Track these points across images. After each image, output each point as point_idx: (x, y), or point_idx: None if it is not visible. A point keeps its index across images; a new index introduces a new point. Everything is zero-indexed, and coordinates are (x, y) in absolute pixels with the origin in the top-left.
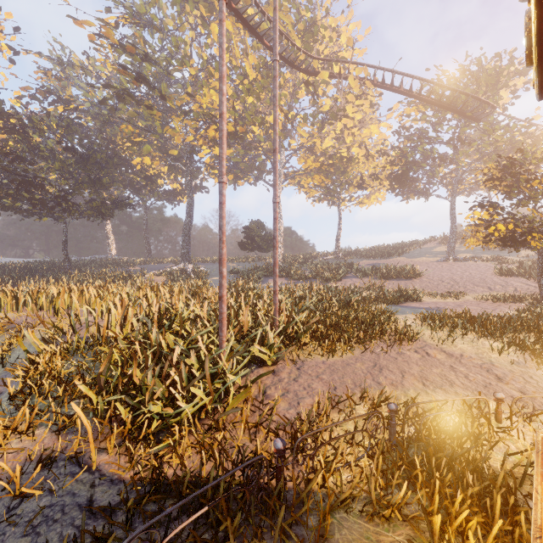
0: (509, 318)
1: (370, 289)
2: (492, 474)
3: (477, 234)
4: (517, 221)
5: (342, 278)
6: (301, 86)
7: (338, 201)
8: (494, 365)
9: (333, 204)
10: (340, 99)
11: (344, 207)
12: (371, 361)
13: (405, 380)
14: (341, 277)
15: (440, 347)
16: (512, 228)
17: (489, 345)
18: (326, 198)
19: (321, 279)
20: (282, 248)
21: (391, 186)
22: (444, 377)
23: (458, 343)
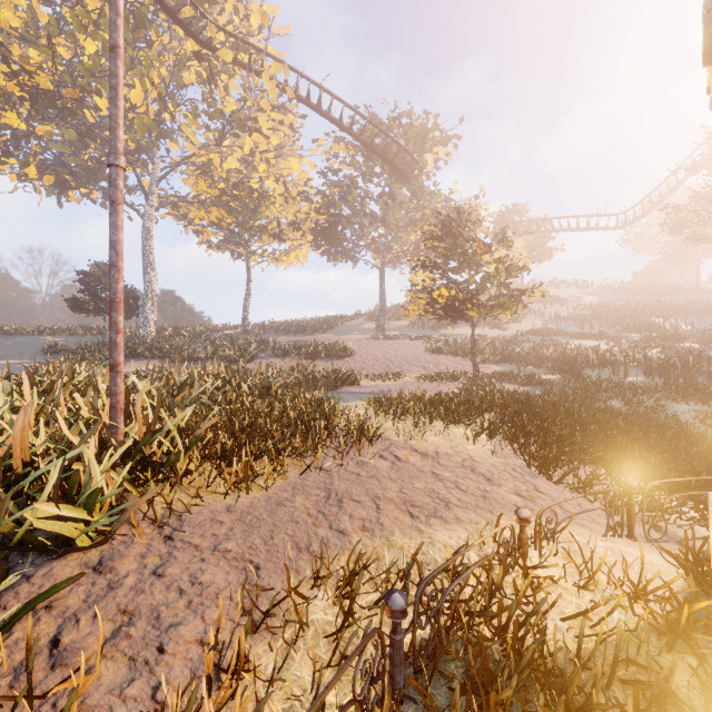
0: (466, 397)
1: (294, 373)
2: (606, 708)
3: (419, 301)
4: (459, 287)
5: (254, 358)
6: (189, 64)
7: (247, 253)
8: (475, 460)
9: (238, 257)
10: (250, 103)
11: (255, 263)
12: (320, 486)
13: (384, 514)
14: (252, 357)
15: (409, 444)
16: (453, 295)
17: (460, 433)
18: (228, 246)
19: (221, 360)
20: (155, 313)
21: (316, 241)
22: (434, 495)
23: (427, 435)
